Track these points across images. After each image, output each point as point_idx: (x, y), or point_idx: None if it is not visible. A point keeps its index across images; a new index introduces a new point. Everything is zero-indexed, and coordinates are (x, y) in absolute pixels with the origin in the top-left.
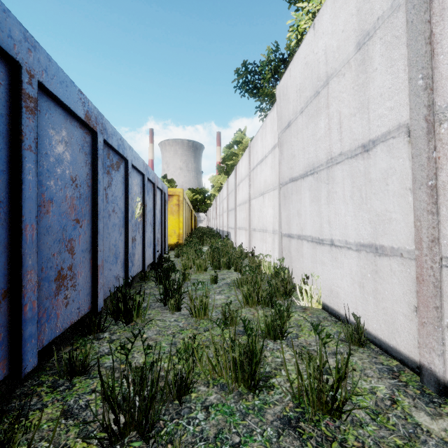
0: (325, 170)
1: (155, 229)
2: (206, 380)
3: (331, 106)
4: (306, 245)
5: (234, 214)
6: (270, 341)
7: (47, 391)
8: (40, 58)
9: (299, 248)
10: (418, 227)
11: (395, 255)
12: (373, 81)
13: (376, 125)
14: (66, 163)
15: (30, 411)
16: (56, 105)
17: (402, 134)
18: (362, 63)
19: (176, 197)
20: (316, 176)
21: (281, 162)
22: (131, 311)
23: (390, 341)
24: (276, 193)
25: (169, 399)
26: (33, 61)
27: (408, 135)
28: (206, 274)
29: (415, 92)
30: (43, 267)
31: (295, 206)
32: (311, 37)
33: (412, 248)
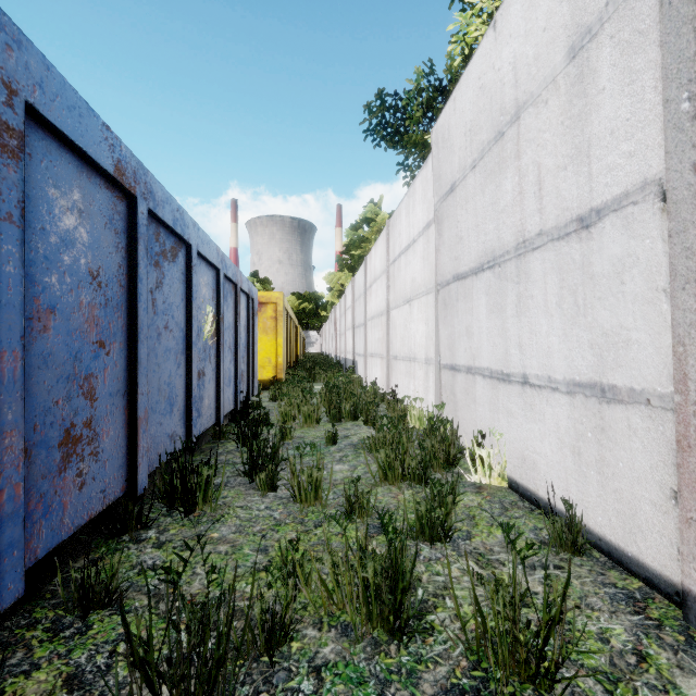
0: (513, 260)
1: (237, 357)
2: (316, 617)
3: (524, 154)
4: (480, 383)
5: (363, 333)
6: (425, 545)
7: (42, 638)
8: (30, 63)
9: (470, 388)
10: (681, 354)
11: (636, 403)
12: (598, 110)
13: (604, 184)
14: (80, 246)
15: (8, 678)
16: (61, 147)
17: (651, 196)
18: (578, 80)
19: (272, 305)
20: (498, 271)
21: (440, 249)
22: (195, 492)
23: (628, 546)
24: (432, 299)
25: (252, 654)
26: (15, 66)
27: (661, 198)
28: (318, 429)
29: (675, 123)
30: (36, 424)
31: (462, 319)
32: (489, 43)
33: (668, 391)
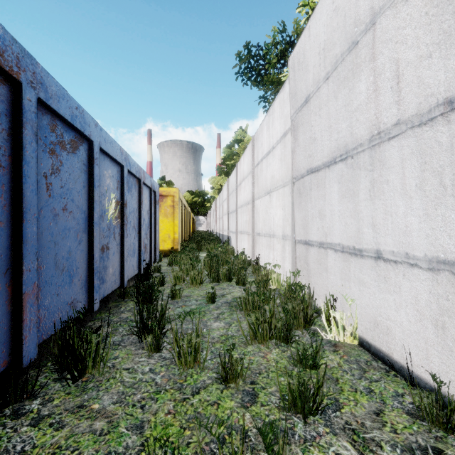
0: (366, 151)
1: (140, 234)
2: None
3: (380, 55)
4: (332, 256)
5: (235, 217)
6: (297, 419)
7: None
8: None
9: (322, 260)
10: None
11: None
12: None
13: None
14: None
15: None
16: None
17: None
18: None
19: (171, 197)
20: (351, 162)
21: (295, 150)
22: (84, 358)
23: None
24: (288, 190)
25: None
26: None
27: None
28: (201, 289)
29: None
30: None
31: (315, 204)
32: None
33: None
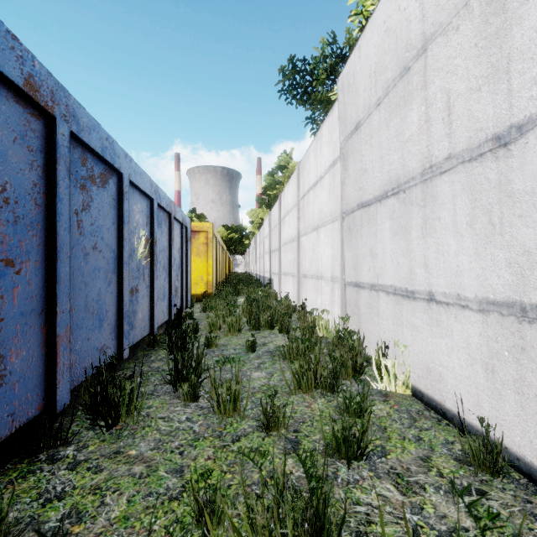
0: (418, 186)
1: (171, 276)
2: None
3: (431, 84)
4: (384, 299)
5: (278, 256)
6: (341, 464)
7: None
8: None
9: (373, 303)
10: None
11: None
12: (520, 22)
13: (527, 97)
14: None
15: None
16: None
17: None
18: None
19: (204, 233)
20: (403, 197)
21: (345, 182)
22: (118, 405)
23: None
24: (337, 226)
25: None
26: None
27: None
28: (240, 337)
29: None
30: None
31: (366, 242)
32: None
33: None
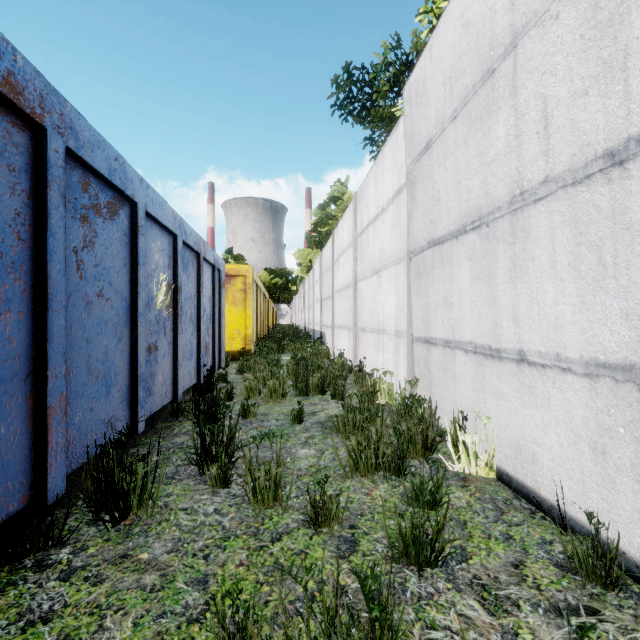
0: (506, 217)
1: (199, 330)
2: None
3: (523, 89)
4: (461, 358)
5: (330, 305)
6: (410, 572)
7: None
8: None
9: (448, 364)
10: None
11: None
12: None
13: None
14: None
15: None
16: None
17: None
18: None
19: (241, 278)
20: (486, 231)
21: (413, 215)
22: (128, 494)
23: None
24: (402, 269)
25: None
26: None
27: None
28: (284, 404)
29: None
30: None
31: (439, 288)
32: None
33: None
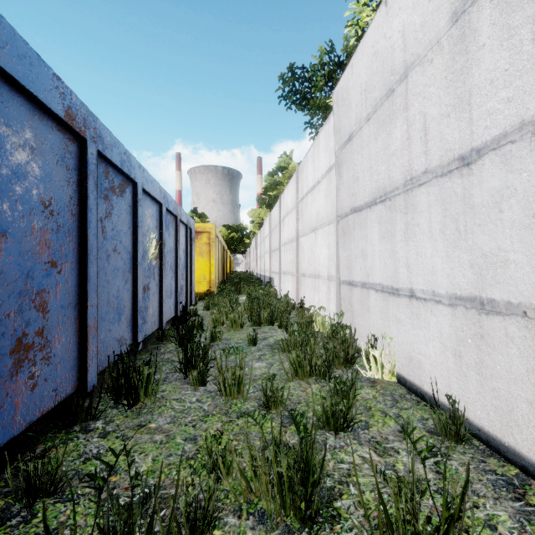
0: (401, 195)
1: (177, 275)
2: (237, 504)
3: (411, 106)
4: (373, 296)
5: (278, 255)
6: (330, 434)
7: None
8: None
9: (364, 300)
10: None
11: (513, 314)
12: (478, 63)
13: (484, 126)
14: (32, 179)
15: None
16: (13, 91)
17: (528, 135)
18: (460, 40)
19: (206, 234)
20: (389, 204)
21: (340, 188)
22: (137, 388)
23: (505, 437)
24: (333, 228)
25: None
26: None
27: None
28: (242, 332)
29: None
30: None
31: (358, 244)
32: (382, 17)
33: None
